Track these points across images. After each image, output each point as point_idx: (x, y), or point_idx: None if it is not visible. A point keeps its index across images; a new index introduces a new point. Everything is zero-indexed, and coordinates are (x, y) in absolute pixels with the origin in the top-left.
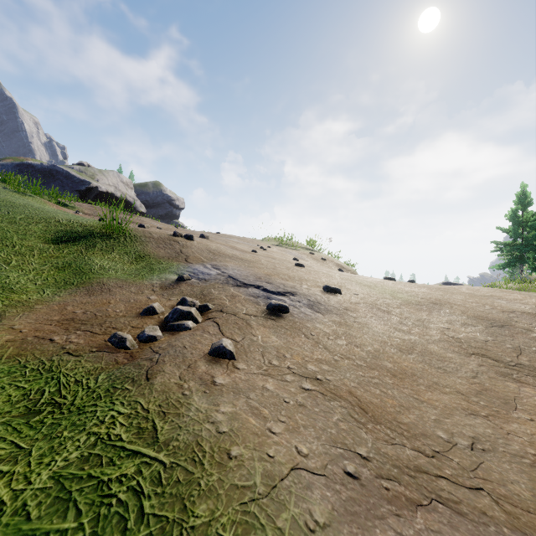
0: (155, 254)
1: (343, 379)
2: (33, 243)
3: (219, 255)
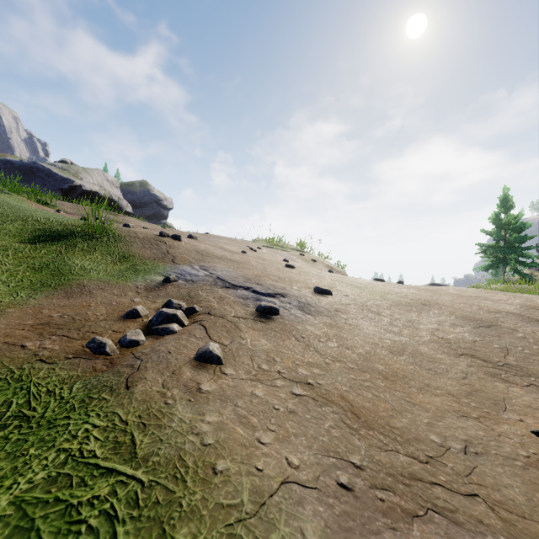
0: (140, 254)
1: (335, 383)
2: (7, 242)
3: (207, 256)
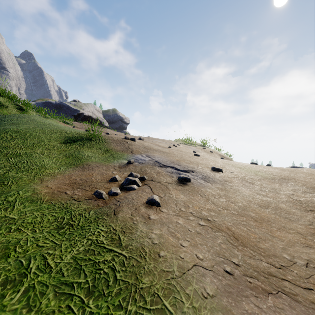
0: (115, 149)
1: (224, 221)
2: (54, 143)
3: (149, 149)
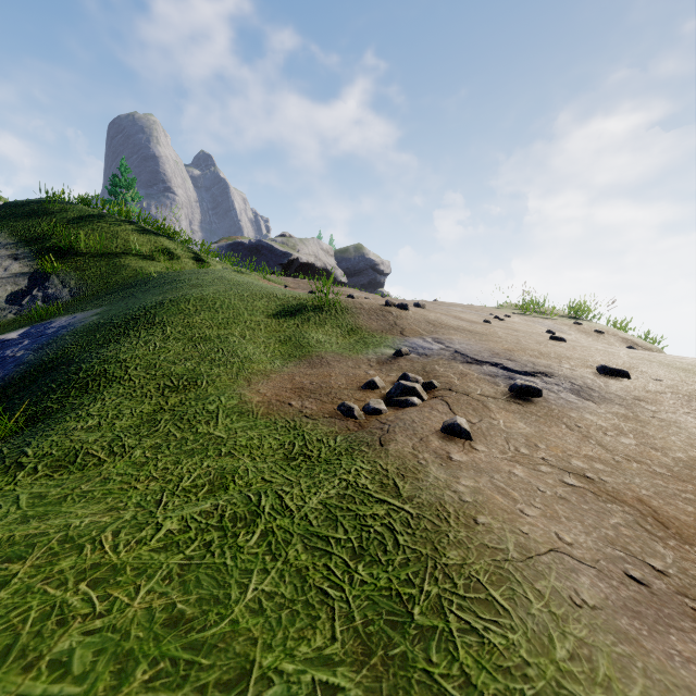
0: (367, 326)
1: (629, 484)
2: (259, 318)
3: (440, 327)
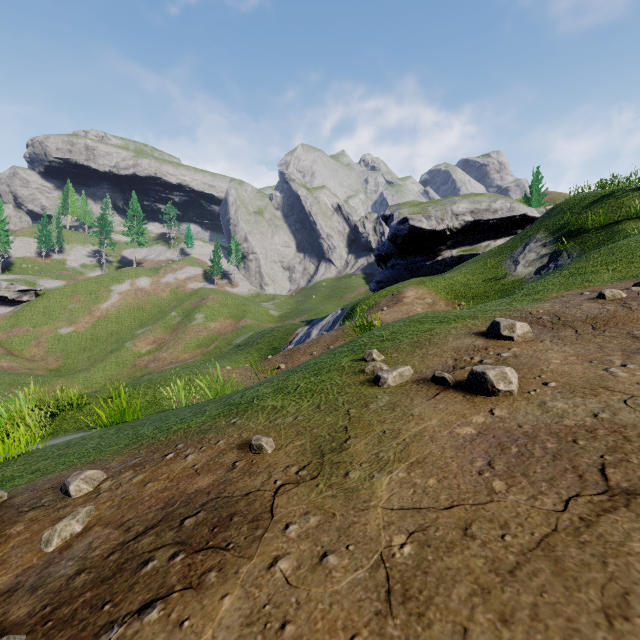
0: None
1: None
2: None
3: None
